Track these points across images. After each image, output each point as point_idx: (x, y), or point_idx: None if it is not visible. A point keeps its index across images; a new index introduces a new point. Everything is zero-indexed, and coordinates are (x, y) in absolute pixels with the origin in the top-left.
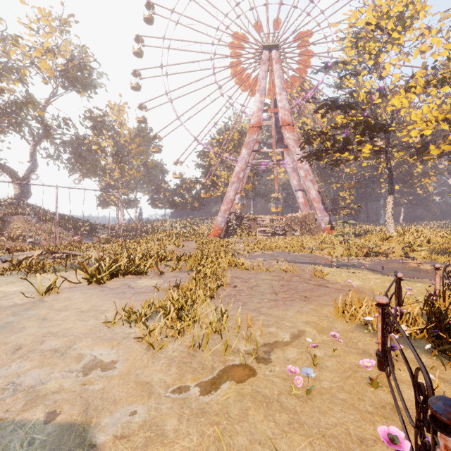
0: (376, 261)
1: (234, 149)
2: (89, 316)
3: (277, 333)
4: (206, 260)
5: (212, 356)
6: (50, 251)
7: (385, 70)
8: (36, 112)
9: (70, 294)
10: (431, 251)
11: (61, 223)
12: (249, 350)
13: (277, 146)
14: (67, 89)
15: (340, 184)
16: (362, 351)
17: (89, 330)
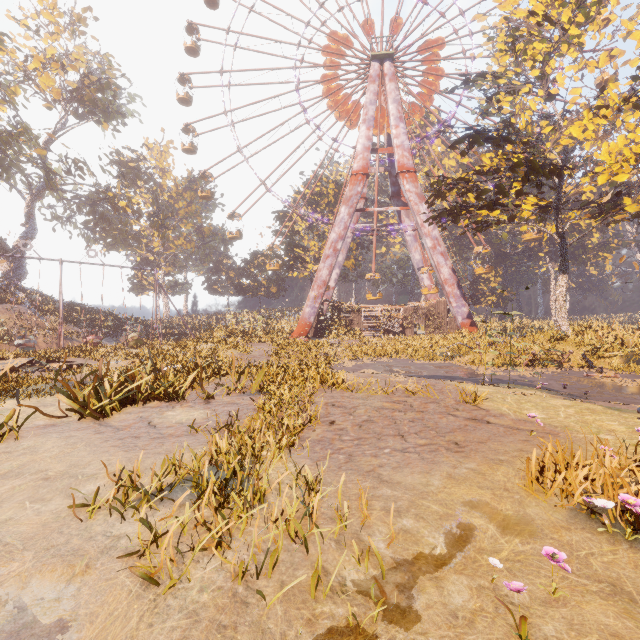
0: (547, 374)
1: (328, 208)
2: (56, 490)
3: (418, 532)
4: (285, 374)
5: (285, 604)
6: (46, 358)
7: (559, 83)
8: (34, 150)
9: (39, 439)
10: (627, 359)
11: (71, 316)
12: (366, 582)
13: (390, 205)
14: (82, 119)
15: (480, 261)
16: (609, 585)
17: (39, 528)
